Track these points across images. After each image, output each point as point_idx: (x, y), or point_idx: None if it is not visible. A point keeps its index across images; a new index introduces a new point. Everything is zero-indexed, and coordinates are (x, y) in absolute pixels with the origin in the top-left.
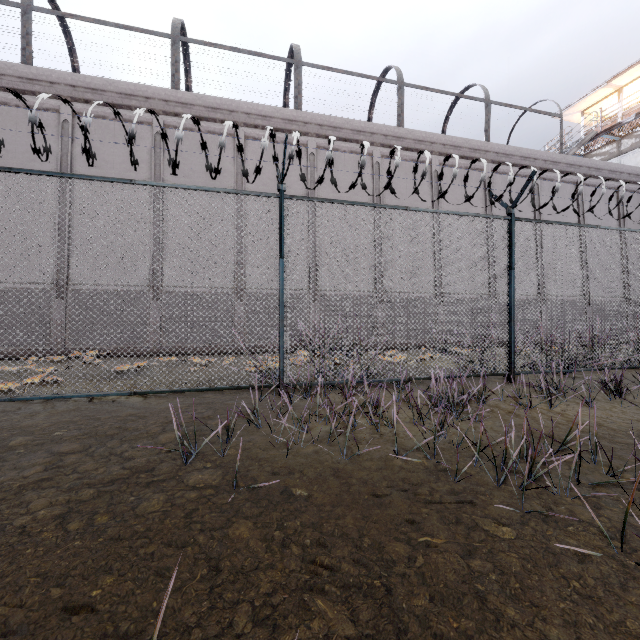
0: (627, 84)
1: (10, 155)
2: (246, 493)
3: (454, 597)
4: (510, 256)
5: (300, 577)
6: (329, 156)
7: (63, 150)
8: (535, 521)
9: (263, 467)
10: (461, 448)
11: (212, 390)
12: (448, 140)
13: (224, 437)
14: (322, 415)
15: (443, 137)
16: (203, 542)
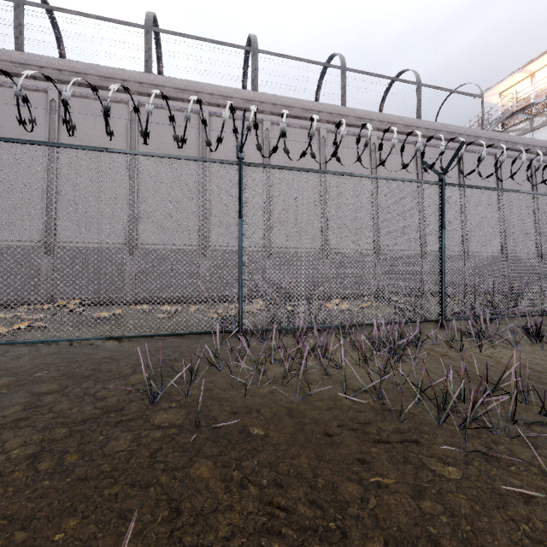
0: (539, 70)
1: (5, 130)
2: (207, 432)
3: (408, 541)
4: (441, 217)
5: (257, 519)
6: (282, 127)
7: (51, 125)
8: (478, 461)
9: (223, 407)
10: (403, 388)
11: (179, 335)
12: (385, 117)
13: (188, 378)
14: (276, 357)
15: (380, 115)
16: (165, 482)
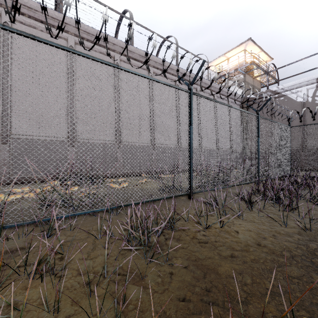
0: (231, 57)
1: None
2: None
3: None
4: (190, 116)
5: None
6: None
7: None
8: None
9: None
10: None
11: None
12: (158, 60)
13: None
14: None
15: (155, 57)
16: None
